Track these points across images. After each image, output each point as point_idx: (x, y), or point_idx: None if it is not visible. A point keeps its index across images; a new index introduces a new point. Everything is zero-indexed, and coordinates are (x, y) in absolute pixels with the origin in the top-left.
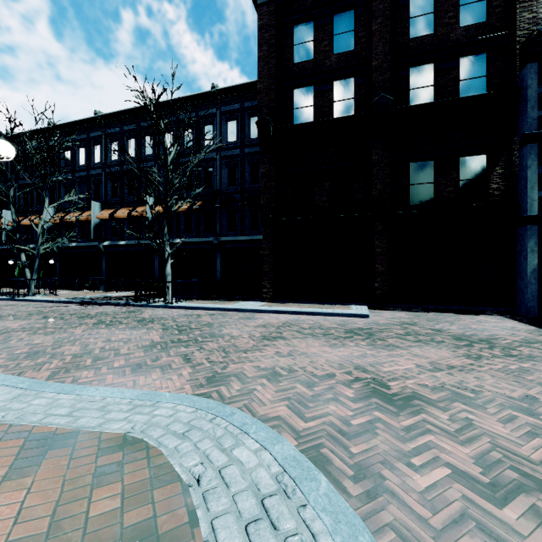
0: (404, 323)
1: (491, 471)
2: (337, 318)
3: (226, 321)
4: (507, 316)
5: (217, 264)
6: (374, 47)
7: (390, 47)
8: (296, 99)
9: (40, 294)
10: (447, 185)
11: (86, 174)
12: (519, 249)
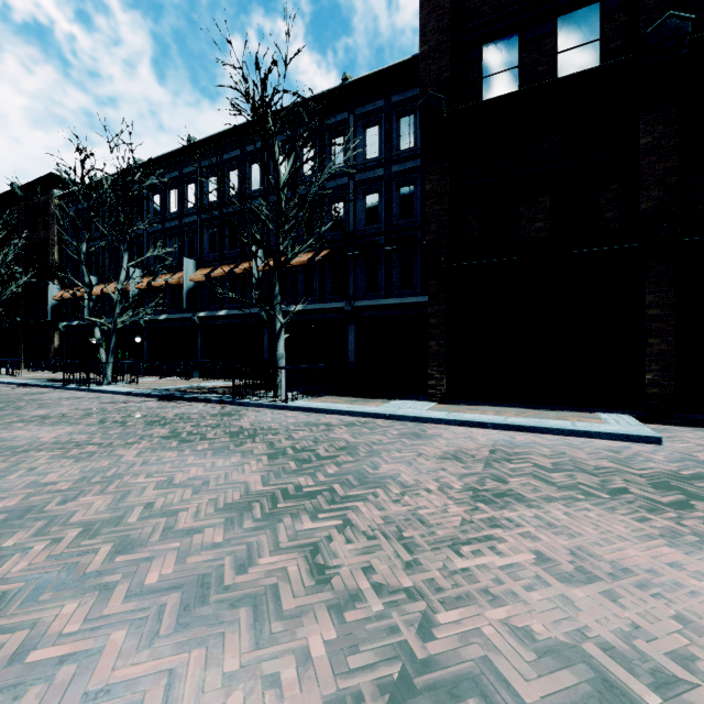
0: None
1: None
2: (592, 443)
3: (378, 441)
4: None
5: (350, 341)
6: None
7: None
8: (486, 61)
9: (119, 382)
10: None
11: (178, 223)
12: None
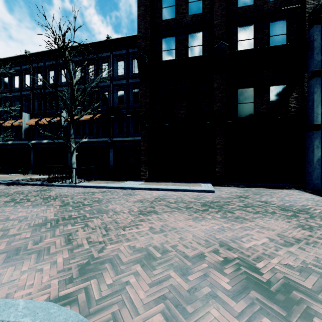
0: (239, 196)
1: None
2: (193, 193)
3: (113, 197)
4: (301, 189)
5: (110, 156)
6: (215, 11)
7: (226, 12)
8: (164, 44)
9: None
10: (262, 104)
11: (19, 94)
12: (308, 146)
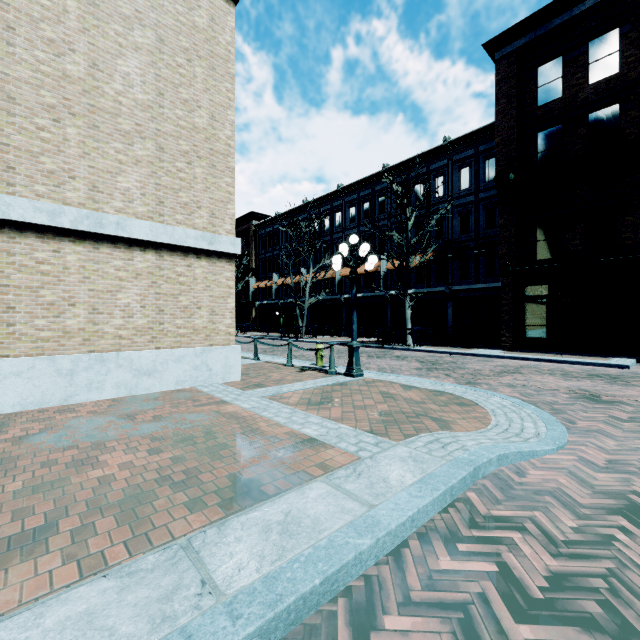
0: None
1: (635, 419)
2: (586, 367)
3: (467, 361)
4: None
5: (448, 313)
6: None
7: None
8: (541, 142)
9: (305, 337)
10: None
11: (330, 238)
12: None
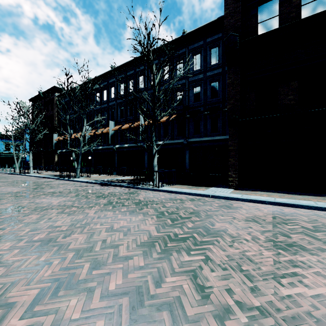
0: None
1: None
2: None
3: (209, 209)
4: None
5: (186, 158)
6: None
7: None
8: (260, 14)
9: (82, 176)
10: None
11: (107, 105)
12: None
